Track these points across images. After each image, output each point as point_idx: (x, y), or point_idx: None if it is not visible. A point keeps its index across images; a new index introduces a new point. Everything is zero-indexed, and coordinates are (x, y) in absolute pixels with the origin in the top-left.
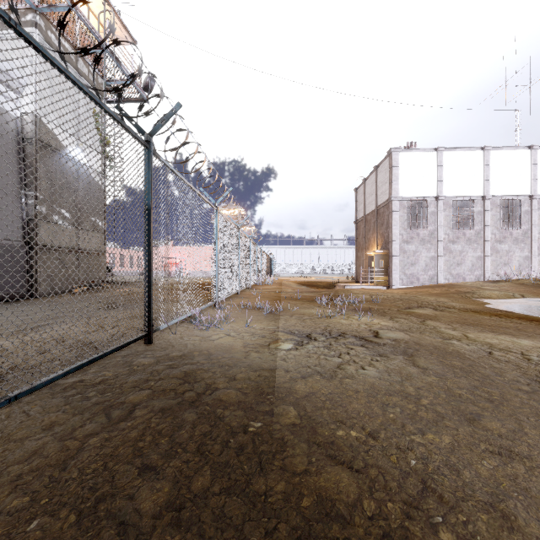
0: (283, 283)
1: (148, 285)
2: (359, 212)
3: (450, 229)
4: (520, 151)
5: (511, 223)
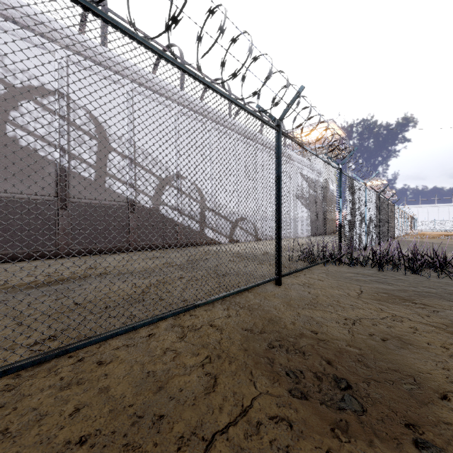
0: (425, 234)
1: (394, 229)
2: None
3: None
4: None
5: None
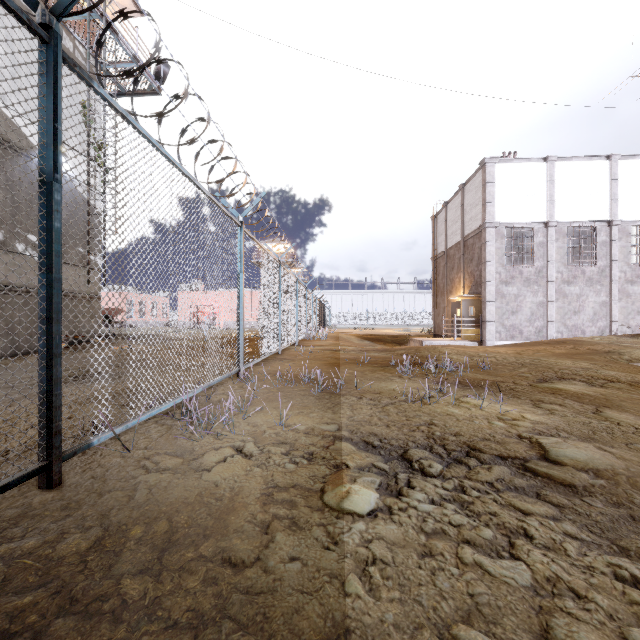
0: (341, 336)
1: (48, 355)
2: (437, 245)
3: (565, 265)
4: None
5: None
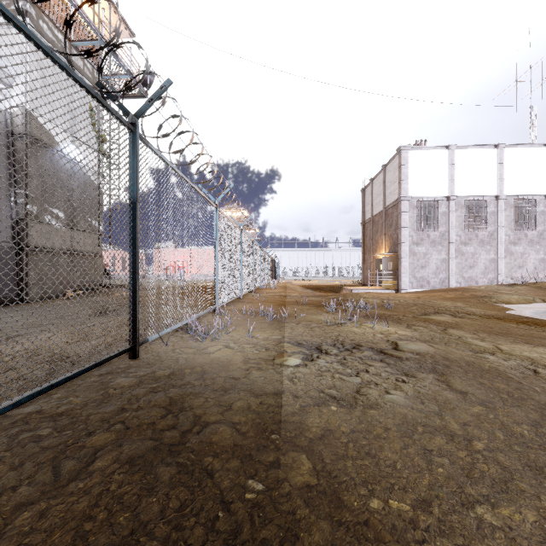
0: (288, 286)
1: (134, 290)
2: (366, 213)
3: (462, 230)
4: (535, 149)
5: (525, 224)
